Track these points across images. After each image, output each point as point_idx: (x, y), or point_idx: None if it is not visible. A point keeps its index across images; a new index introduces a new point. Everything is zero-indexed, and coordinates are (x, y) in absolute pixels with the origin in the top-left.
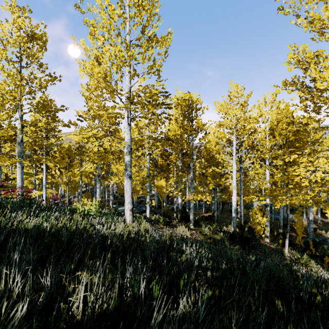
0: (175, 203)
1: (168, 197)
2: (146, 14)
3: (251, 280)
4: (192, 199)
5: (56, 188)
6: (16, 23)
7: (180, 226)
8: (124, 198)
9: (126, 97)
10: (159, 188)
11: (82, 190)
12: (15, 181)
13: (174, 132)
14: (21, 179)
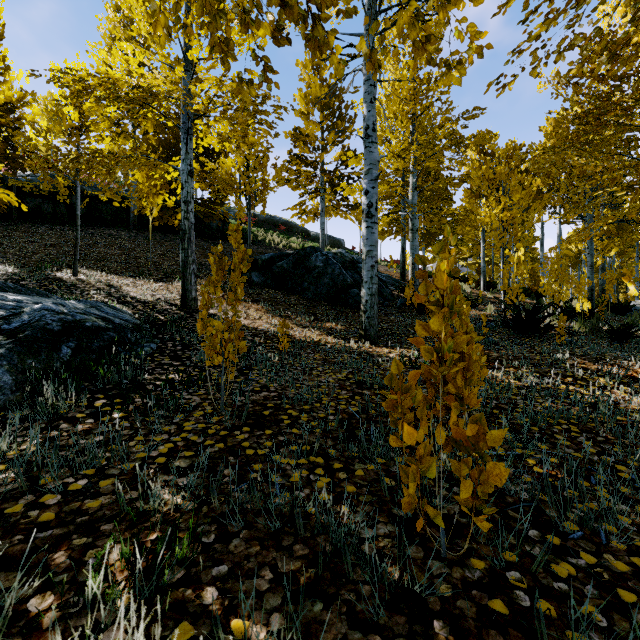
0: None
1: None
2: None
3: None
4: None
5: None
6: None
7: None
8: None
9: None
10: None
11: None
12: None
13: None
14: None
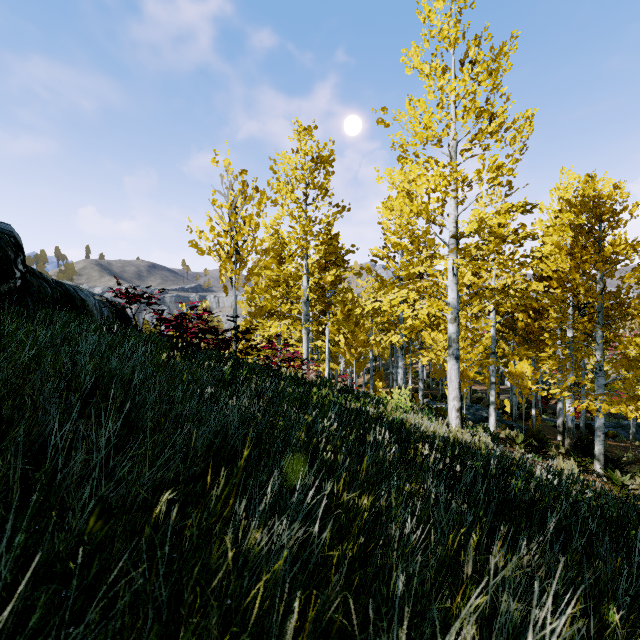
0: (560, 413)
1: (548, 399)
2: (485, 91)
3: (633, 524)
4: (600, 410)
5: (334, 360)
6: (303, 153)
7: (560, 459)
8: (443, 388)
9: (450, 237)
10: (516, 378)
11: (368, 367)
12: (291, 348)
13: (553, 264)
14: (307, 349)
